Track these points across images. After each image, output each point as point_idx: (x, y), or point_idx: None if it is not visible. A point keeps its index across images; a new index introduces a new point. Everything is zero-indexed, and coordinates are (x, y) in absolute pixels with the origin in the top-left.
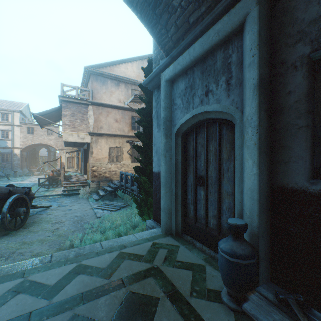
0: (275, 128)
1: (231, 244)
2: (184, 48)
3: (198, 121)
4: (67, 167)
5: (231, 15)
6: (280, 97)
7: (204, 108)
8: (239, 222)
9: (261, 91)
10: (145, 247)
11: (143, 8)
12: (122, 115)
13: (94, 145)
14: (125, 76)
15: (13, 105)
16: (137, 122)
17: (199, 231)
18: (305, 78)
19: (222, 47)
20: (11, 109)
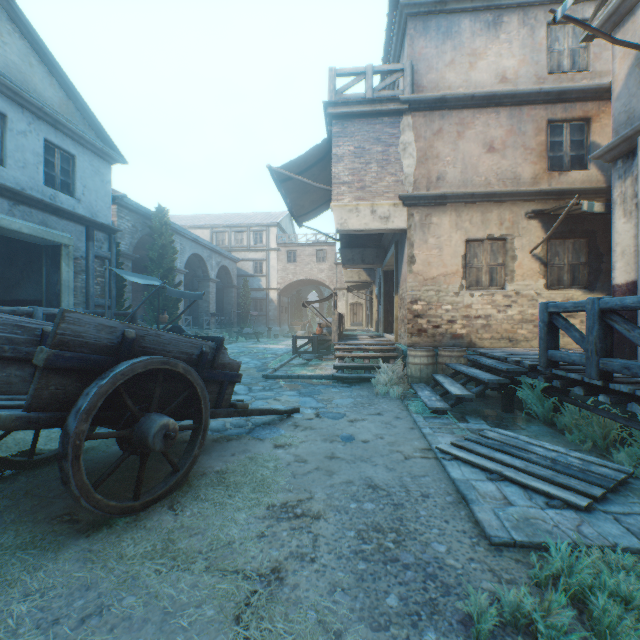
0: None
1: None
2: None
3: None
4: (349, 323)
5: None
6: None
7: None
8: None
9: None
10: None
11: None
12: (510, 123)
13: (417, 236)
14: None
15: (270, 217)
16: None
17: None
18: None
19: None
20: (266, 222)
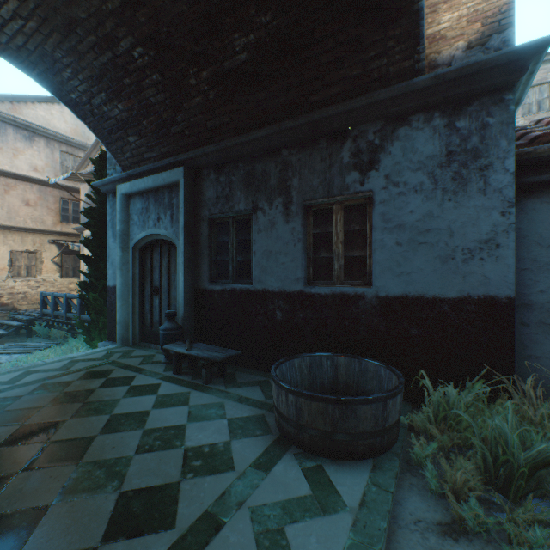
0: (196, 253)
1: (166, 324)
2: (141, 173)
3: (154, 239)
4: None
5: (172, 174)
6: (198, 235)
7: (157, 230)
8: (172, 311)
9: (186, 231)
10: (99, 354)
11: (98, 128)
12: (41, 193)
13: None
14: (46, 126)
15: None
16: (84, 226)
17: (155, 335)
18: (207, 228)
19: (169, 190)
20: None
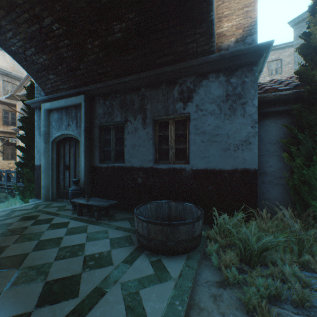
0: (92, 145)
1: (73, 187)
2: (57, 97)
3: (65, 137)
4: None
5: (77, 99)
6: (93, 135)
7: (68, 132)
8: (77, 179)
9: (86, 132)
10: (30, 206)
11: (29, 69)
12: None
13: None
14: None
15: None
16: (20, 128)
17: (66, 193)
18: (98, 131)
19: (75, 108)
20: None
